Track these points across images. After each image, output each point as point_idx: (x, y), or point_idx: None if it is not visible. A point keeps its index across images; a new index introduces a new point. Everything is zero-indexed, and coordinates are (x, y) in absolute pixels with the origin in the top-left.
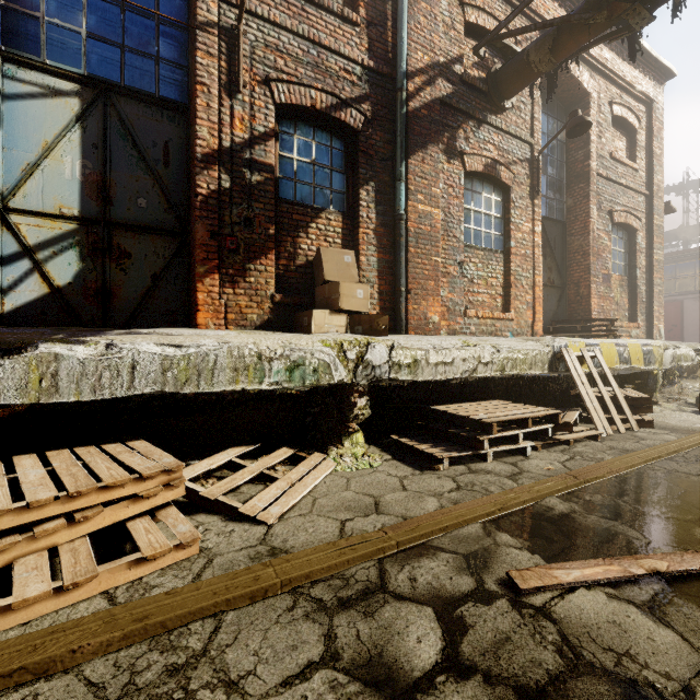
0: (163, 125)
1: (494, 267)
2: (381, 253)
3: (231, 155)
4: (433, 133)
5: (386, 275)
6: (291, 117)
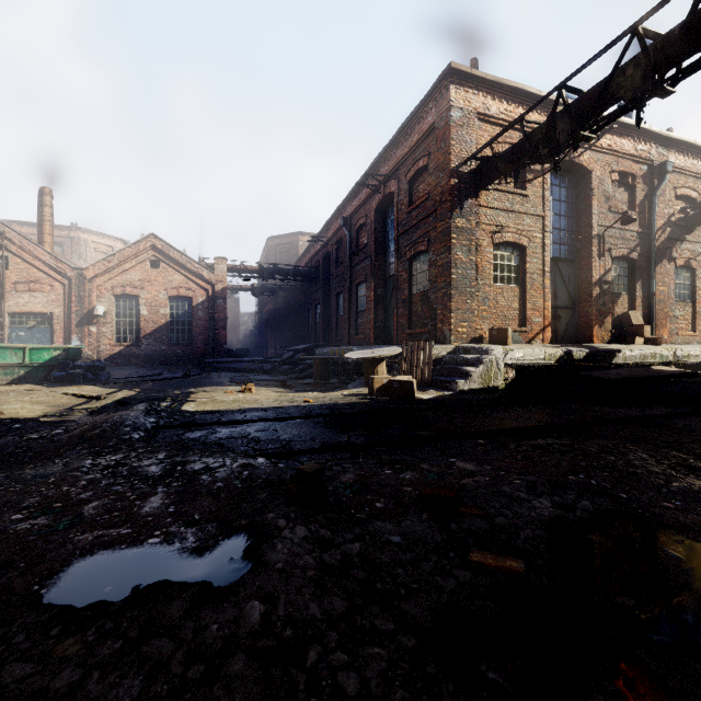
0: (568, 269)
1: (687, 310)
2: (643, 309)
3: (599, 280)
4: (664, 254)
5: (645, 319)
6: (611, 259)
